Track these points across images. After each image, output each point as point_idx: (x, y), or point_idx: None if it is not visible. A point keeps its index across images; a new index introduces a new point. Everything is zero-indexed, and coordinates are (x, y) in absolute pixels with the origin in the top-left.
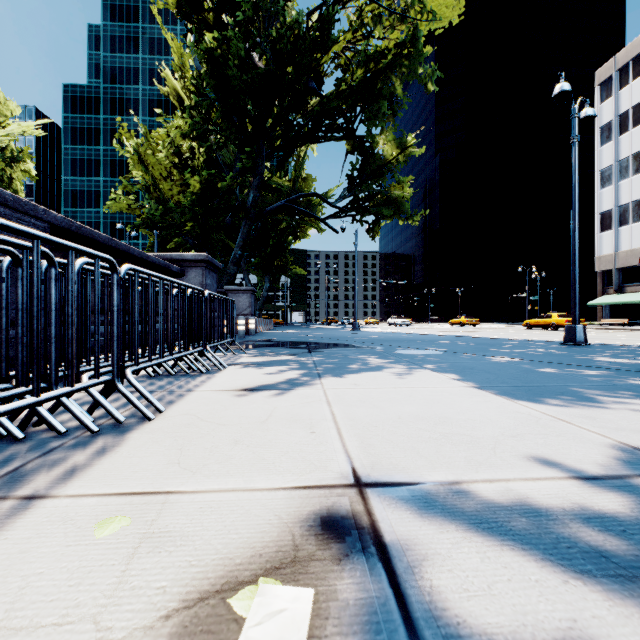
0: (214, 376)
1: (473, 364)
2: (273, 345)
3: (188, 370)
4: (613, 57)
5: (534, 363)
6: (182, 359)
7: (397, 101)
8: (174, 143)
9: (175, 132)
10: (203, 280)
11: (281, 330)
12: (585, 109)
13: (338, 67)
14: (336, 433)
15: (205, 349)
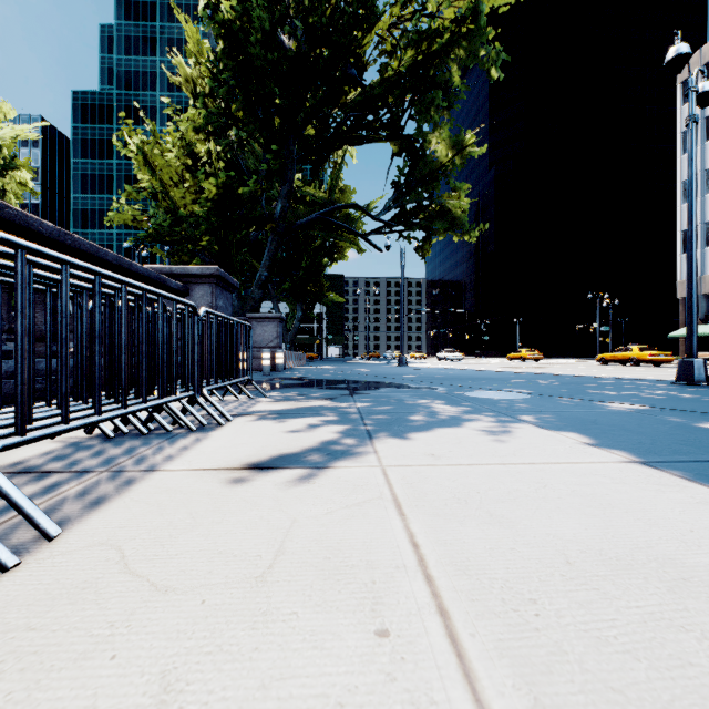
0: (207, 437)
1: (589, 415)
2: (304, 385)
3: (170, 426)
4: (699, 50)
5: (676, 413)
6: (163, 409)
7: (453, 92)
8: (186, 141)
9: (186, 125)
10: (213, 301)
11: (315, 366)
12: (702, 83)
13: (382, 54)
14: (445, 638)
15: (198, 394)
